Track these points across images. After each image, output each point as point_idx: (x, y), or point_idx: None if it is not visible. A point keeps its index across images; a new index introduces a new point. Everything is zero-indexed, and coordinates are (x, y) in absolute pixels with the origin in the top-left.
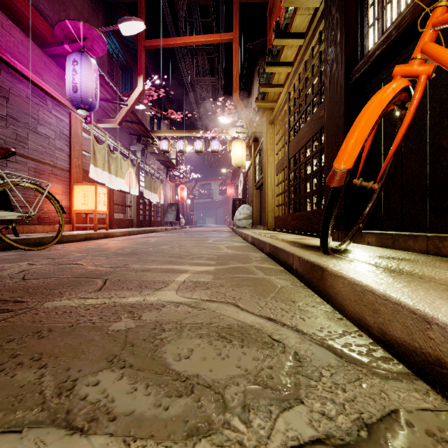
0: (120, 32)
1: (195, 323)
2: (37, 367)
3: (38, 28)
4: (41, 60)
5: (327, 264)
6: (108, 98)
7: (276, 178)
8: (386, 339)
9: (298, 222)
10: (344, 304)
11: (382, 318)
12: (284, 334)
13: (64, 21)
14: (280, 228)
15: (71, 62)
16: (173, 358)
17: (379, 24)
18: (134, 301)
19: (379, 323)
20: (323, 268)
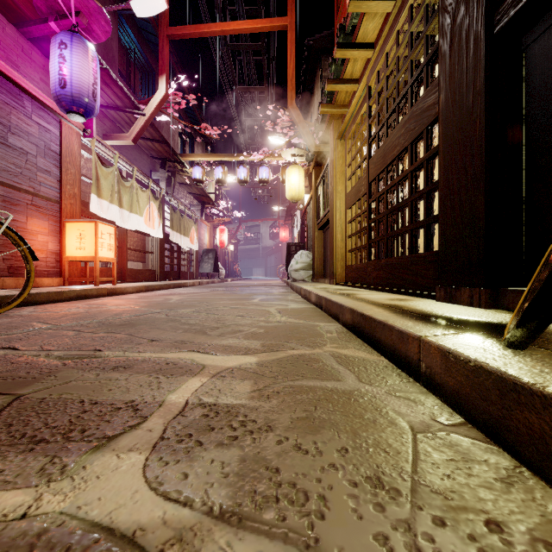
0: (136, 20)
1: None
2: None
3: None
4: (17, 44)
5: None
6: (119, 105)
7: (348, 213)
8: None
9: (385, 273)
10: None
11: None
12: None
13: None
14: (354, 282)
15: (57, 45)
16: None
17: None
18: None
19: None
20: None
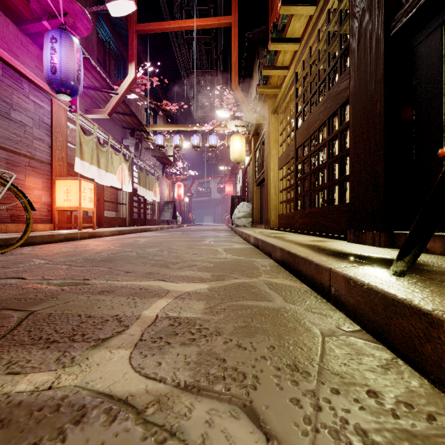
0: (111, 18)
1: None
2: None
3: (12, 1)
4: (17, 38)
5: (440, 308)
6: (97, 86)
7: (280, 172)
8: None
9: (309, 220)
10: None
11: None
12: None
13: None
14: (284, 227)
15: (49, 39)
16: None
17: None
18: (27, 391)
19: None
20: (436, 318)
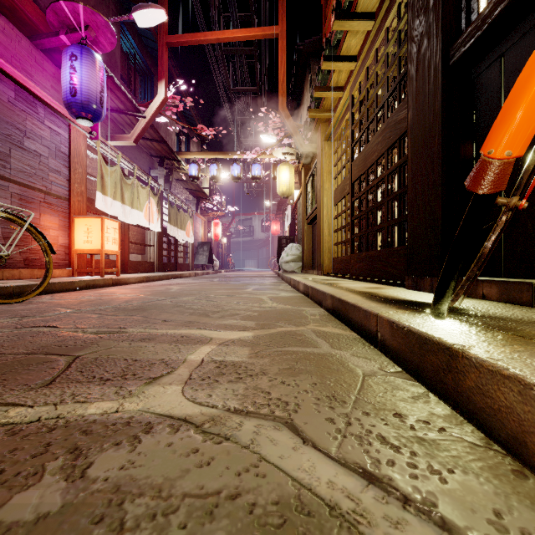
0: (137, 27)
1: (202, 494)
2: None
3: (25, 12)
4: (30, 55)
5: (460, 343)
6: (121, 108)
7: (334, 209)
8: None
9: (366, 265)
10: (525, 439)
11: None
12: None
13: (58, 2)
14: (339, 273)
15: (68, 57)
16: None
17: None
18: (98, 413)
19: None
20: (454, 350)
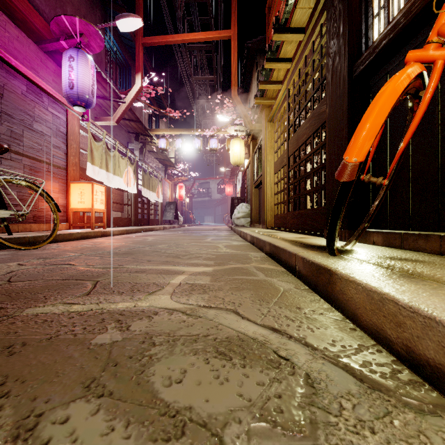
0: (117, 30)
1: (190, 335)
2: None
3: (33, 23)
4: (37, 56)
5: (336, 267)
6: (106, 95)
7: (275, 176)
8: (413, 358)
9: (298, 220)
10: (357, 312)
11: (408, 334)
12: (292, 350)
13: (59, 16)
14: (279, 227)
15: (67, 58)
16: (162, 383)
17: (385, 13)
18: (124, 307)
19: (403, 338)
20: (331, 271)
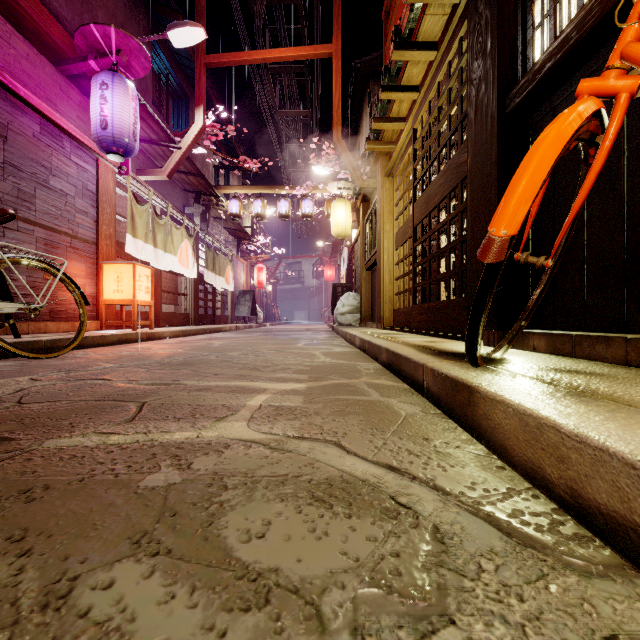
0: (170, 44)
1: (275, 476)
2: (15, 553)
3: (50, 36)
4: (55, 83)
5: (478, 382)
6: (153, 138)
7: (396, 254)
8: (580, 505)
9: (428, 317)
10: (506, 444)
11: (574, 472)
12: (415, 495)
13: (87, 25)
14: (401, 326)
15: (99, 85)
16: (238, 538)
17: (550, 23)
18: (183, 438)
19: (567, 478)
20: (472, 388)
